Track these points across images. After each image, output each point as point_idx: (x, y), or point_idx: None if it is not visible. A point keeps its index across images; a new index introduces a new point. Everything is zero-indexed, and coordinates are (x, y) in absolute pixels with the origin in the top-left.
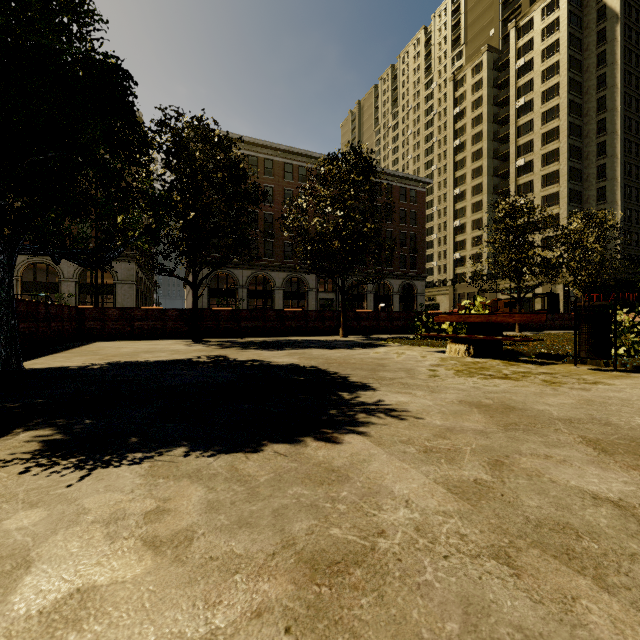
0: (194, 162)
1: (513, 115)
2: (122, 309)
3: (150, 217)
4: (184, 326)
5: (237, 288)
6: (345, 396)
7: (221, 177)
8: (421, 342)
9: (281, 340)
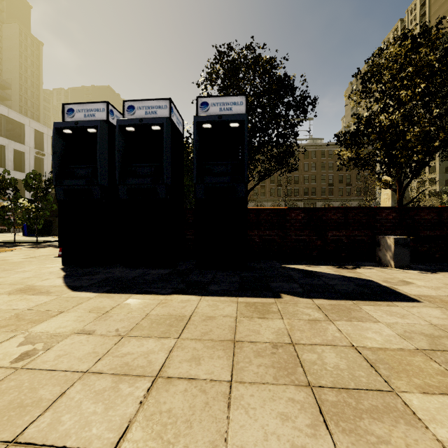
0: None
1: None
2: None
3: None
4: None
5: None
6: None
7: None
8: None
9: None
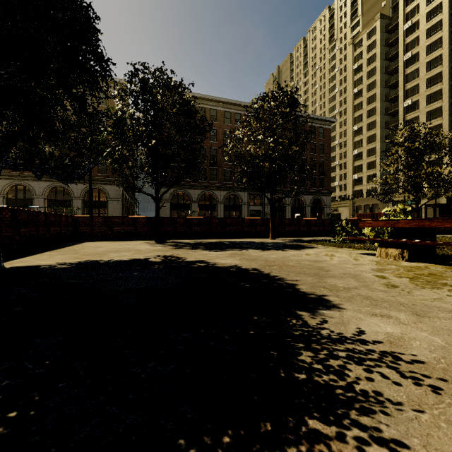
0: (156, 104)
1: (402, 66)
2: (105, 217)
3: (115, 139)
4: (150, 230)
5: (191, 203)
6: (308, 319)
7: (176, 112)
8: (344, 244)
9: (223, 241)
